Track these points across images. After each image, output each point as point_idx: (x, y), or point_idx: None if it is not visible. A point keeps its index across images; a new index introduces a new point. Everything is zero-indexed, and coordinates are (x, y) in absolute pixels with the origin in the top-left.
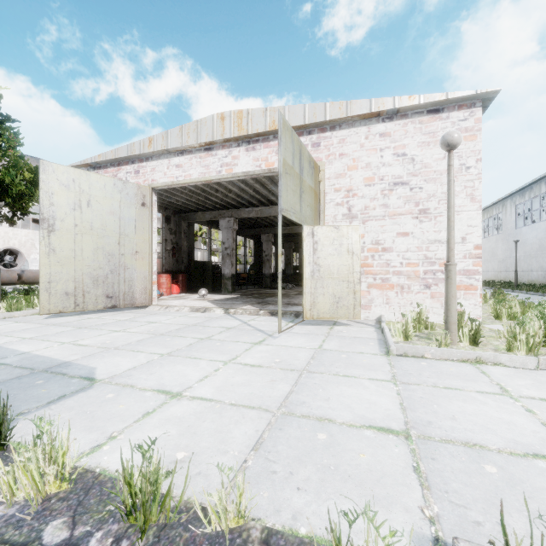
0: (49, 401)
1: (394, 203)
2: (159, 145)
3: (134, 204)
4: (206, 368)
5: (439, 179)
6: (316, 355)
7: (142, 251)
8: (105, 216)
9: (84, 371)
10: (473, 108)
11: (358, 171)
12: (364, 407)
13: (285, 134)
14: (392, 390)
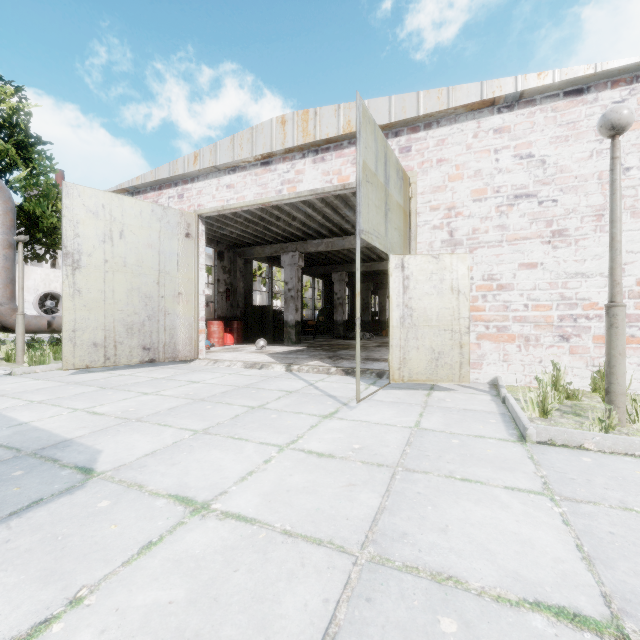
0: (14, 510)
1: (515, 223)
2: (207, 161)
3: (176, 235)
4: (252, 456)
5: (583, 187)
6: (414, 438)
7: (187, 292)
8: (141, 249)
9: (84, 456)
10: (635, 84)
11: (464, 181)
12: (513, 551)
13: (365, 127)
14: (551, 513)
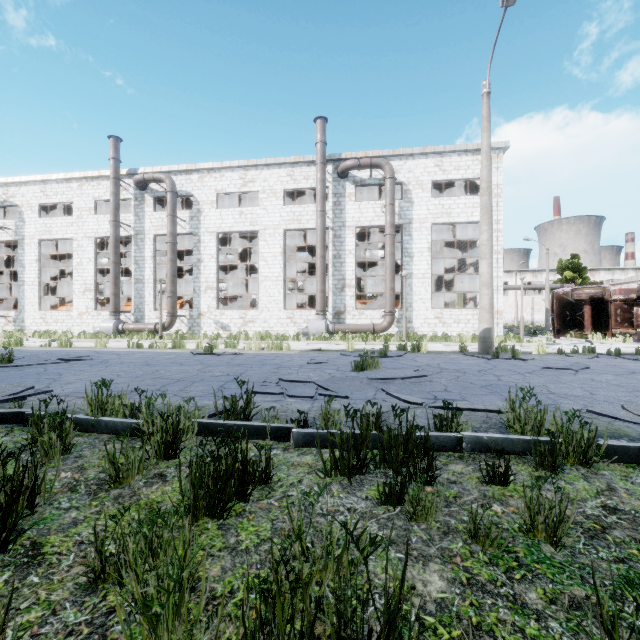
0: None
1: None
2: (634, 279)
3: None
4: None
5: None
6: None
7: None
8: None
9: None
10: None
11: None
12: None
13: None
14: None
